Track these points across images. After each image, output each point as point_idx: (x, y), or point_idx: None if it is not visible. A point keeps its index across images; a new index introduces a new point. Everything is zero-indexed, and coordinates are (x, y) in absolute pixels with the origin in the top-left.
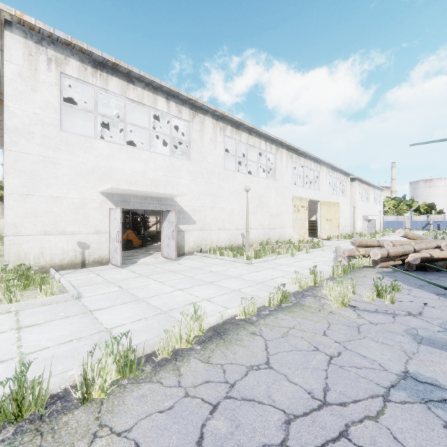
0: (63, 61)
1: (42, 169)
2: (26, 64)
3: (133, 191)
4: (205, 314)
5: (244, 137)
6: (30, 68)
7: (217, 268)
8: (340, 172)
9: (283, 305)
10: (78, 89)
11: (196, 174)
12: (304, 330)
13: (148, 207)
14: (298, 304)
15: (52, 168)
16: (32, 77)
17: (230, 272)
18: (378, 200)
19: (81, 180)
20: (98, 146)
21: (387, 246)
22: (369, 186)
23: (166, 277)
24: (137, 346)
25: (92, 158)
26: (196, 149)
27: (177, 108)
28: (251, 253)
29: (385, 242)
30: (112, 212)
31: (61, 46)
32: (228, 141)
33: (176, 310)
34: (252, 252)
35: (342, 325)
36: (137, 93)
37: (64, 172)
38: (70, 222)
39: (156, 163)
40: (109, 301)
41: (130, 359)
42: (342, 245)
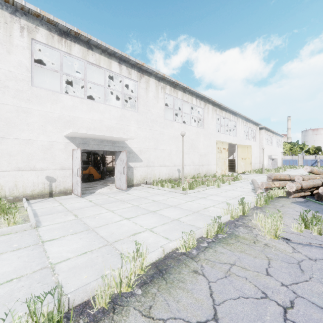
0: (34, 30)
1: (16, 117)
2: (2, 30)
3: (91, 135)
4: (148, 246)
5: (180, 95)
6: (5, 33)
7: (159, 198)
8: (252, 122)
9: (219, 236)
10: (50, 56)
11: (142, 122)
12: (246, 267)
13: (104, 148)
14: (233, 235)
15: (24, 116)
16: (7, 41)
17: (170, 201)
18: (279, 144)
19: (49, 126)
20: (63, 99)
21: (298, 180)
22: (272, 134)
23: (116, 206)
24: (72, 295)
25: (58, 108)
26: (142, 103)
27: (127, 70)
28: (186, 185)
29: (295, 176)
30: (74, 152)
31: (32, 17)
32: (167, 98)
33: (121, 241)
34: (187, 184)
35: (282, 262)
36: (95, 58)
37: (35, 119)
38: (40, 160)
39: (111, 114)
40: (62, 230)
41: (57, 319)
42: (255, 178)
